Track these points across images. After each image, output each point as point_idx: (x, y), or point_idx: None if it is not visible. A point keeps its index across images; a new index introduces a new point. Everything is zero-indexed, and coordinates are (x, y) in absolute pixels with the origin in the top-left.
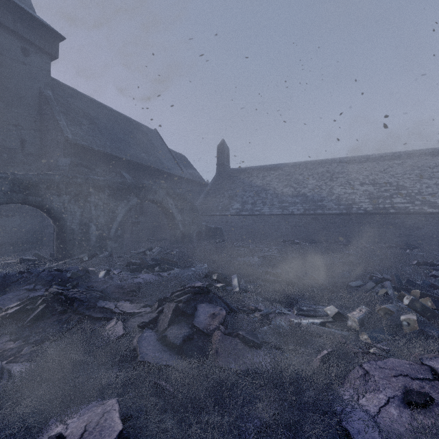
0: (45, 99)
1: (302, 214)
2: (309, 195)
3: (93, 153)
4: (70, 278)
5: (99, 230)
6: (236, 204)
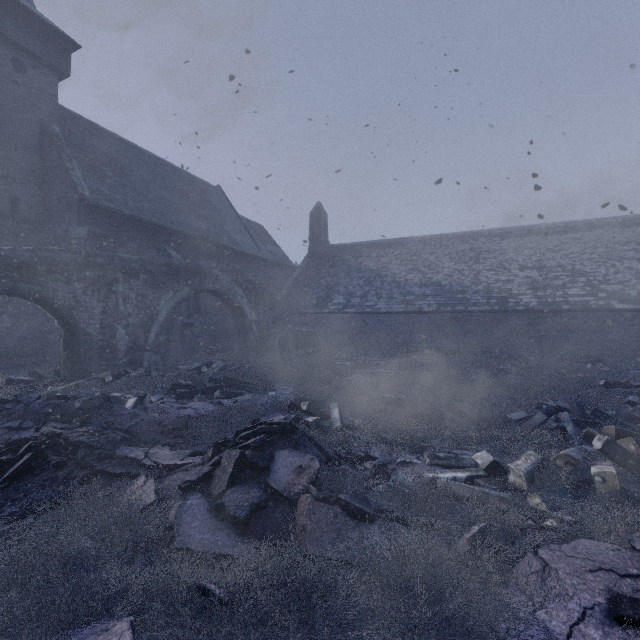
0: (49, 138)
1: (435, 311)
2: (445, 283)
3: (123, 219)
4: (79, 409)
5: (130, 336)
6: (338, 296)
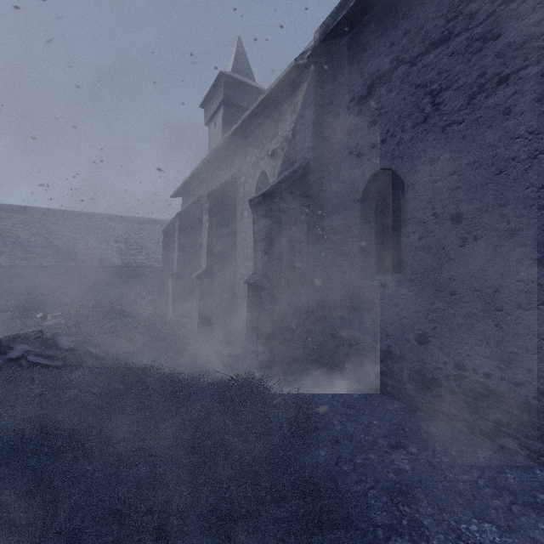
0: None
1: (54, 266)
2: (63, 247)
3: None
4: None
5: None
6: None
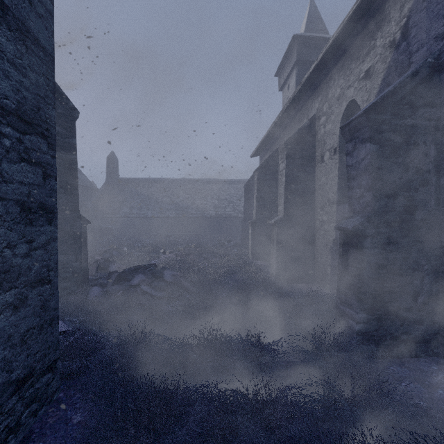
0: None
1: (175, 217)
2: (180, 204)
3: None
4: None
5: None
6: (125, 208)
